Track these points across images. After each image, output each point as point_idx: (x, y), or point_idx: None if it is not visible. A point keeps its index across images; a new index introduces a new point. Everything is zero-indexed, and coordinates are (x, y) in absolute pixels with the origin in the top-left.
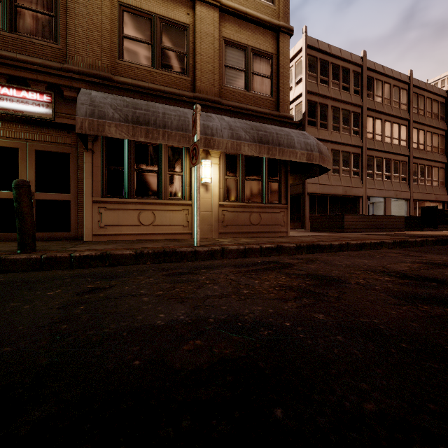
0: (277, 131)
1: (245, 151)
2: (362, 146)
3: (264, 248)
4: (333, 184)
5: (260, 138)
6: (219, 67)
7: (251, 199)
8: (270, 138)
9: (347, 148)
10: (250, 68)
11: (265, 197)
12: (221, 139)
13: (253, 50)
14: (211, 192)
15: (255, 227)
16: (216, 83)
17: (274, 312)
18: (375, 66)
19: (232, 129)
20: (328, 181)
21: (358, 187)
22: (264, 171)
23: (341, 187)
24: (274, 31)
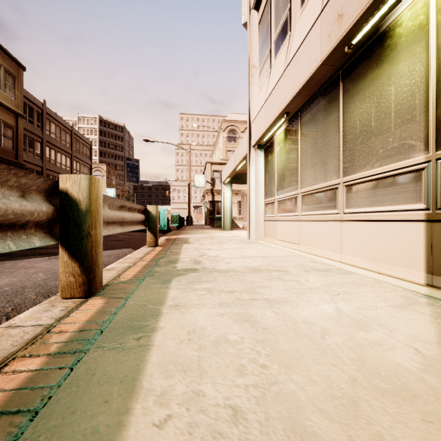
0: None
1: None
2: (43, 167)
3: None
4: None
5: None
6: None
7: None
8: None
9: (32, 166)
10: (2, 133)
11: None
12: None
13: (4, 122)
14: None
15: None
16: None
17: None
18: (51, 112)
19: None
20: None
21: None
22: None
23: None
24: (15, 114)
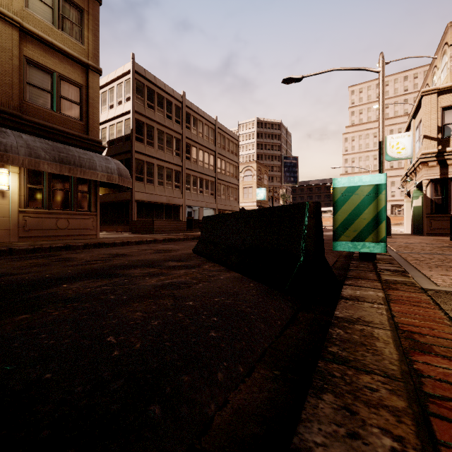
0: (81, 154)
1: (45, 168)
2: (182, 166)
3: (54, 247)
4: (158, 194)
5: (61, 159)
6: (20, 82)
7: (59, 207)
8: (72, 160)
9: (170, 166)
10: (58, 92)
11: (74, 205)
12: (17, 156)
13: (61, 76)
14: (8, 199)
15: (63, 231)
16: (16, 97)
17: (13, 269)
18: (192, 105)
19: (30, 148)
20: (154, 191)
21: (178, 197)
22: (74, 183)
23: (165, 197)
24: (84, 66)
